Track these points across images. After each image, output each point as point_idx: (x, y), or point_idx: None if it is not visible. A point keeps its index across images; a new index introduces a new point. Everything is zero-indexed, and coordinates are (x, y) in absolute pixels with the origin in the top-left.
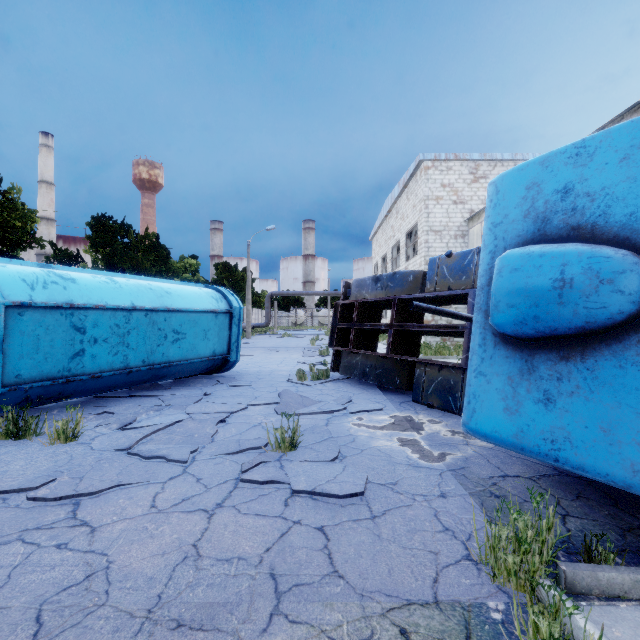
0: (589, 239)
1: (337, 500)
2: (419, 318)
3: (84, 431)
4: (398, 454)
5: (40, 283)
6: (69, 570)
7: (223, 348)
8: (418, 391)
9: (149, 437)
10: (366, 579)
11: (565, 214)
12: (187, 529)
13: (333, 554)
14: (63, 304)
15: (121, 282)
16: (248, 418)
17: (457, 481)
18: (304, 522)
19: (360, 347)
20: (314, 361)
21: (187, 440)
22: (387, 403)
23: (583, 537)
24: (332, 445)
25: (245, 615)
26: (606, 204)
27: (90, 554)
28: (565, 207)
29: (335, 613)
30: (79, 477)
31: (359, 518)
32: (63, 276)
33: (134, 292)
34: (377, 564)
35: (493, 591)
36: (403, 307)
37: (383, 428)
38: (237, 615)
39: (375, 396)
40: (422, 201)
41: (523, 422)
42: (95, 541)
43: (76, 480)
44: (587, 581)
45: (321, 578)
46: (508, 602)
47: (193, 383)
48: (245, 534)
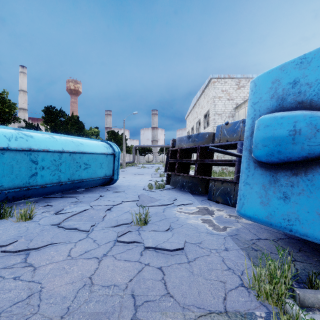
0: (308, 108)
1: (169, 252)
2: (211, 157)
3: (35, 215)
4: (201, 227)
5: (13, 137)
6: (19, 292)
7: (110, 172)
8: (211, 194)
9: (70, 218)
10: (185, 298)
11: (294, 95)
12: (86, 268)
13: (167, 283)
14: (25, 148)
15: (57, 138)
16: (122, 208)
17: (233, 242)
18: (151, 264)
19: (180, 172)
20: (157, 179)
21: (90, 219)
22: (195, 200)
23: (305, 273)
24: (166, 222)
25: (116, 319)
26: (318, 88)
27: (31, 283)
28: (294, 91)
29: (168, 318)
30: (30, 239)
31: (181, 262)
32: (26, 134)
33: (64, 143)
34: (191, 289)
35: (258, 305)
36: (203, 151)
37: (193, 213)
38: (112, 319)
39: (188, 197)
40: (212, 99)
41: (271, 209)
42: (35, 275)
43: (28, 241)
44: (311, 300)
45: (160, 297)
46: (267, 312)
47: (94, 190)
48: (118, 271)
